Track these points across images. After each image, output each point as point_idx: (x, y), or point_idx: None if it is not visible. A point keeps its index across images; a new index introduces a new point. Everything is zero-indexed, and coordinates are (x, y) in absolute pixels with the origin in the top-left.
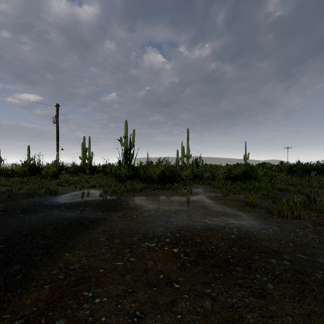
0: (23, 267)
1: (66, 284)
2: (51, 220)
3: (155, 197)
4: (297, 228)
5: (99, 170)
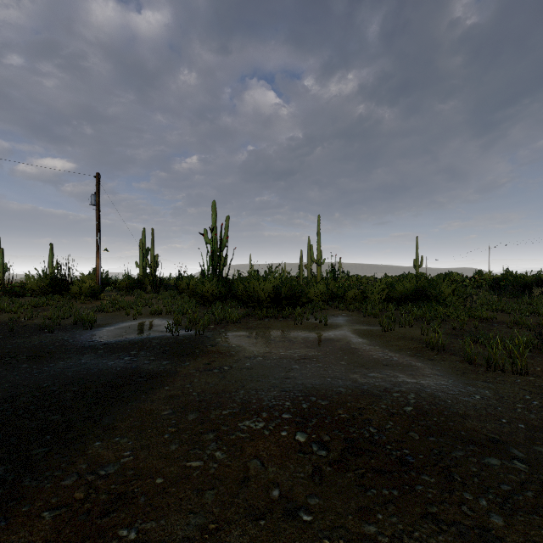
0: (9, 470)
1: (87, 510)
2: (77, 375)
3: (263, 333)
4: (527, 392)
5: (169, 285)
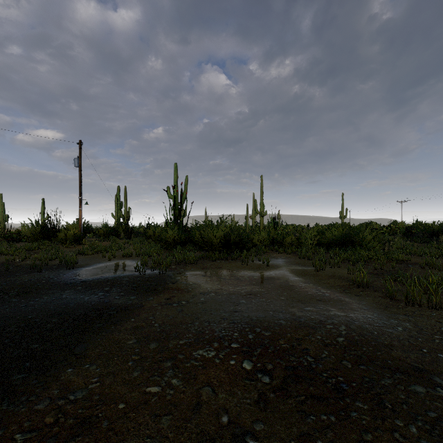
0: None
1: (56, 433)
2: (57, 308)
3: (215, 272)
4: (442, 324)
5: (139, 232)
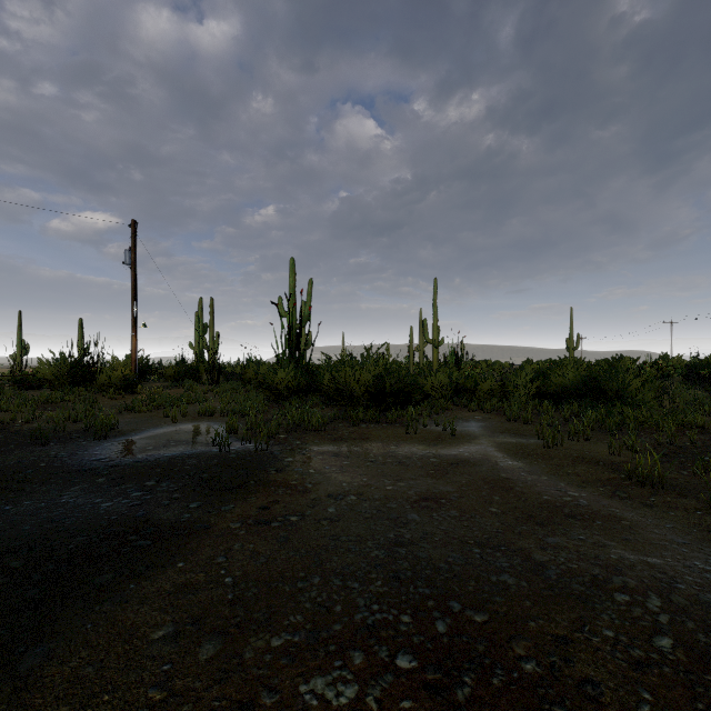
0: None
1: None
2: (38, 529)
3: (358, 448)
4: None
5: (233, 373)
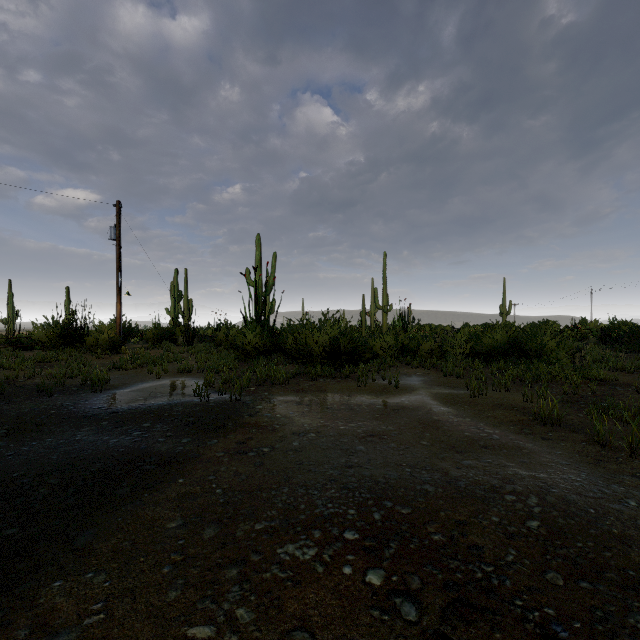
0: None
1: None
2: (63, 458)
3: (316, 397)
4: None
5: (205, 336)
